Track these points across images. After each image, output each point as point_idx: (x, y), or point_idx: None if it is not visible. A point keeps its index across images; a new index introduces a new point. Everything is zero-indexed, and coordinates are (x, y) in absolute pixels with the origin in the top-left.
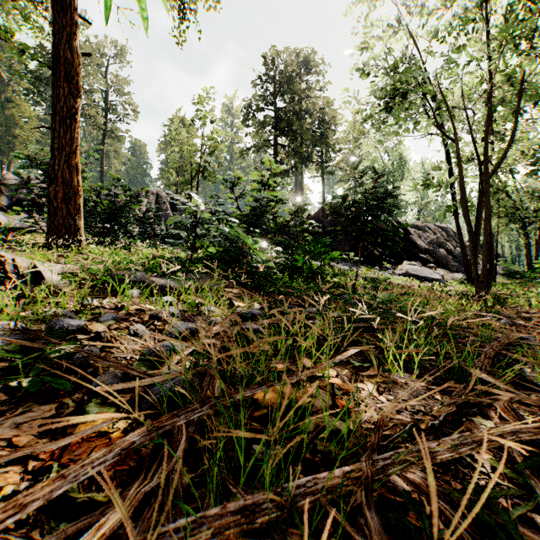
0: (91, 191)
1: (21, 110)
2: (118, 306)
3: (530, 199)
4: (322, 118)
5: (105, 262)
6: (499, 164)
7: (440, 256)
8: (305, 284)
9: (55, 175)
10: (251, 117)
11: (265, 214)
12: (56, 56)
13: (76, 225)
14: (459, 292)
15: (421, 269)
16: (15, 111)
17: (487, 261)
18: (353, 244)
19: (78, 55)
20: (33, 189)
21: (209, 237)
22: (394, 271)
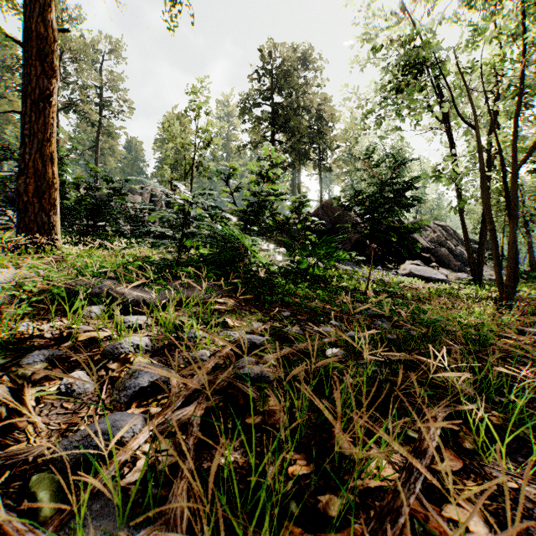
0: (74, 185)
1: (14, 106)
2: (63, 334)
3: (534, 197)
4: (320, 115)
5: (74, 266)
6: (527, 155)
7: (441, 255)
8: (310, 289)
9: (26, 166)
10: (247, 113)
11: (264, 211)
12: (28, 31)
13: (50, 222)
14: (475, 296)
15: (425, 269)
16: (8, 107)
17: (512, 263)
18: (354, 243)
19: (54, 30)
20: (6, 182)
21: (202, 236)
22: (397, 271)
